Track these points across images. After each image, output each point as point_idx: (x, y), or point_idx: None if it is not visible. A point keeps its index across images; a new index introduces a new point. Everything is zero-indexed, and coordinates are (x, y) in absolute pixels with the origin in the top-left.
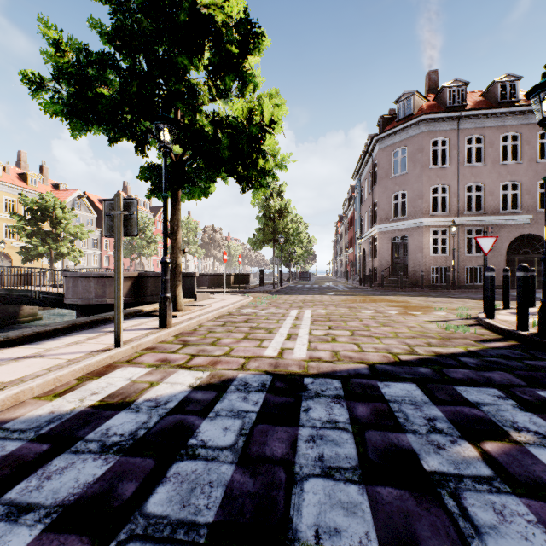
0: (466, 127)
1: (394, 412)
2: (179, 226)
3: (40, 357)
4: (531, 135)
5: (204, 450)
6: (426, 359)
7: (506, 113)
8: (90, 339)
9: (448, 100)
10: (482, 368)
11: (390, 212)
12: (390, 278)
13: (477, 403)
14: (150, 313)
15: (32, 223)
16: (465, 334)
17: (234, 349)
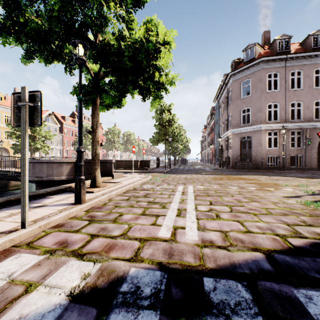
0: (290, 65)
1: None
2: (98, 126)
3: None
4: None
5: None
6: (318, 245)
7: (317, 55)
8: (10, 217)
9: (278, 48)
10: None
11: (239, 121)
12: (239, 163)
13: None
14: None
15: (19, 130)
16: None
17: (131, 227)
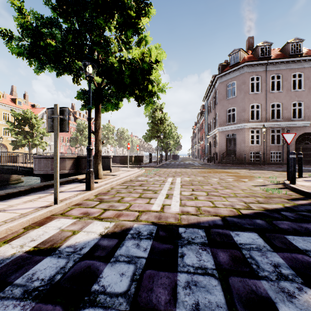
0: (271, 69)
1: (247, 258)
2: (100, 127)
3: (3, 212)
4: (309, 73)
5: (103, 297)
6: (259, 213)
7: (295, 60)
8: (40, 198)
9: (260, 53)
10: (299, 221)
11: (225, 120)
12: (225, 158)
13: (305, 250)
14: (82, 180)
15: (18, 127)
16: (279, 195)
17: (132, 205)
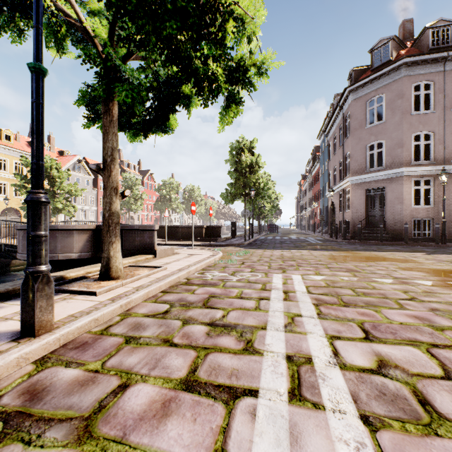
0: None
1: None
2: (114, 158)
3: None
4: None
5: None
6: None
7: None
8: None
9: (431, 42)
10: None
11: (364, 164)
12: (365, 231)
13: None
14: (69, 283)
15: None
16: None
17: None
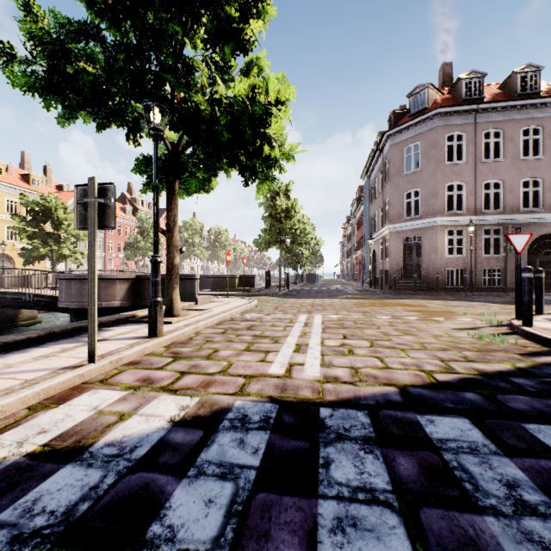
0: (483, 121)
1: (453, 470)
2: (176, 223)
3: None
4: None
5: (170, 550)
6: (469, 380)
7: (526, 105)
8: (64, 352)
9: (464, 92)
10: (546, 395)
11: (402, 212)
12: (402, 280)
13: None
14: (143, 319)
15: (34, 225)
16: (504, 346)
17: (232, 364)
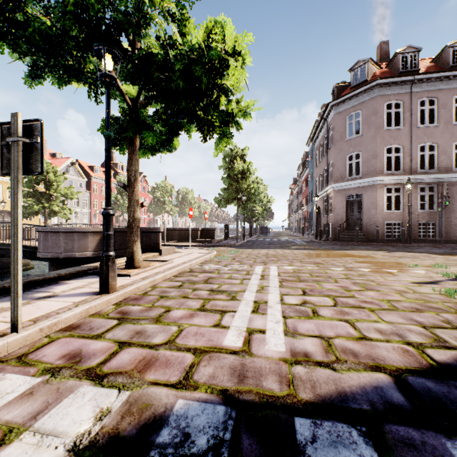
0: (419, 90)
1: None
2: (137, 178)
3: None
4: None
5: None
6: None
7: None
8: None
9: (401, 65)
10: None
11: (345, 172)
12: (345, 233)
13: None
14: None
15: (29, 185)
16: None
17: (183, 330)
